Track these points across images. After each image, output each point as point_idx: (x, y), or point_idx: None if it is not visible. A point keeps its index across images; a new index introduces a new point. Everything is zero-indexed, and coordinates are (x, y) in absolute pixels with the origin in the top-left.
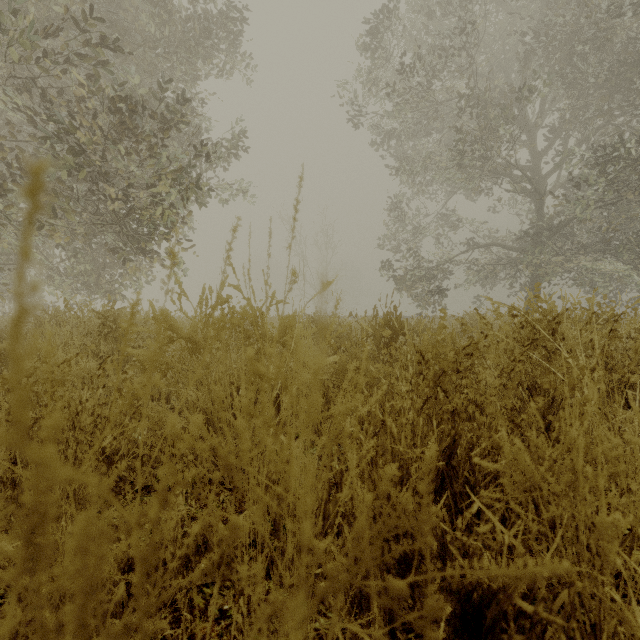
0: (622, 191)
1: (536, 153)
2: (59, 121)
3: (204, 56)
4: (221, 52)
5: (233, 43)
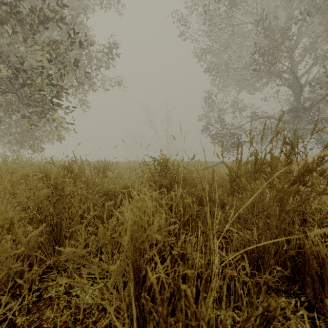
0: None
1: (294, 63)
2: None
3: None
4: None
5: None
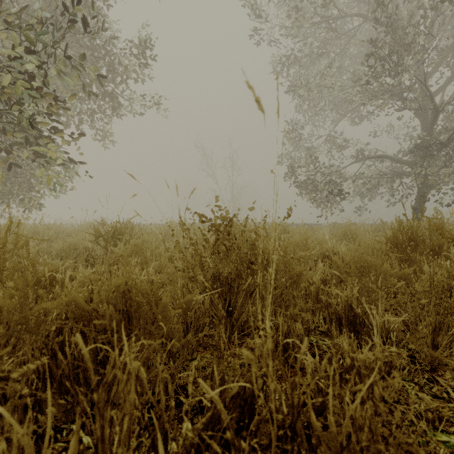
0: None
1: (423, 75)
2: None
3: None
4: None
5: None
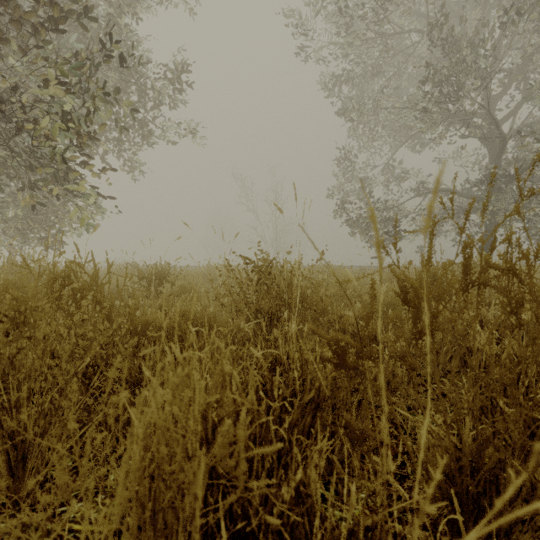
0: None
1: (490, 99)
2: None
3: None
4: None
5: None
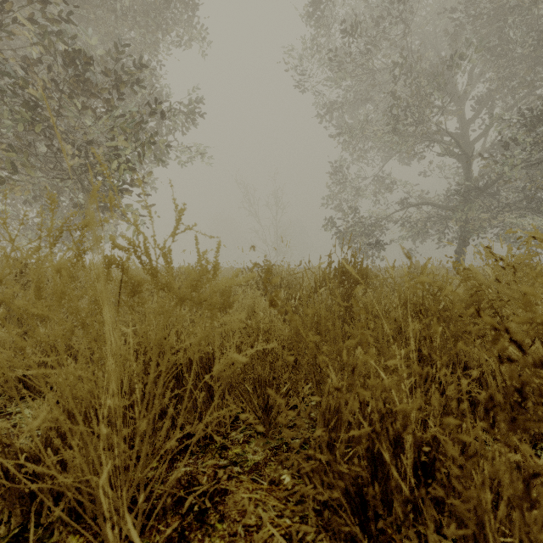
0: (541, 155)
1: (464, 121)
2: (12, 73)
3: (164, 29)
4: (179, 23)
5: (191, 16)
